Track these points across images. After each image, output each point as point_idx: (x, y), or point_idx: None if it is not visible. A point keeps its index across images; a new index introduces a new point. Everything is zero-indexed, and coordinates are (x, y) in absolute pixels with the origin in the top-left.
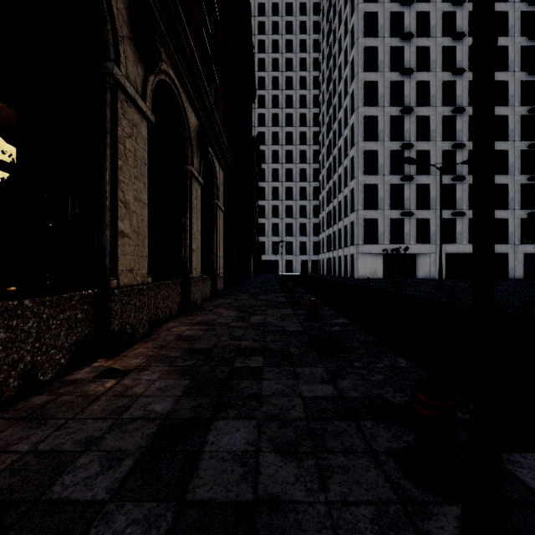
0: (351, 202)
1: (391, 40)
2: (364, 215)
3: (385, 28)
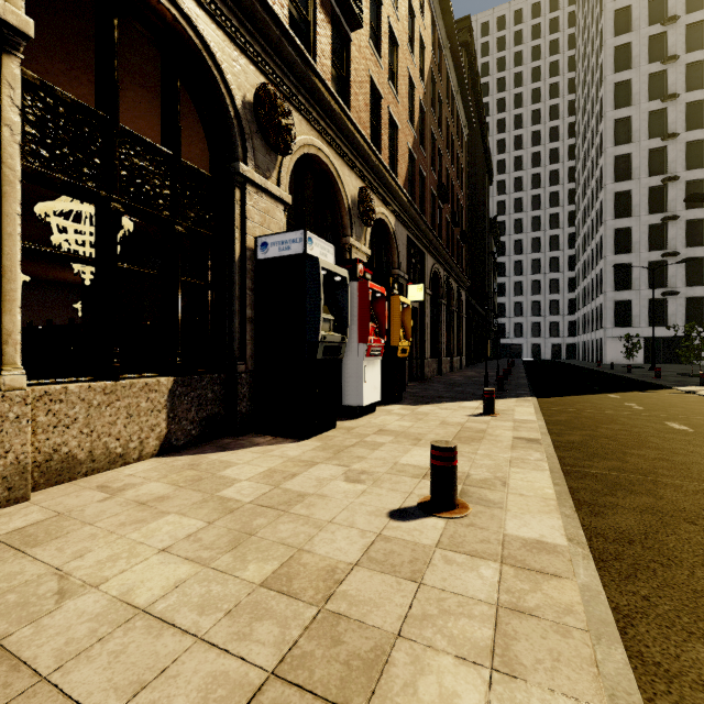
0: (601, 282)
1: (650, 105)
2: (614, 297)
3: (642, 93)
